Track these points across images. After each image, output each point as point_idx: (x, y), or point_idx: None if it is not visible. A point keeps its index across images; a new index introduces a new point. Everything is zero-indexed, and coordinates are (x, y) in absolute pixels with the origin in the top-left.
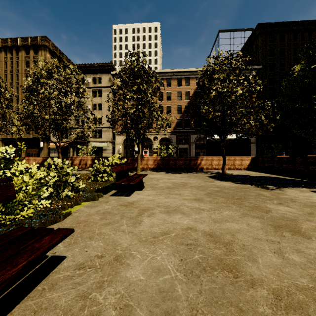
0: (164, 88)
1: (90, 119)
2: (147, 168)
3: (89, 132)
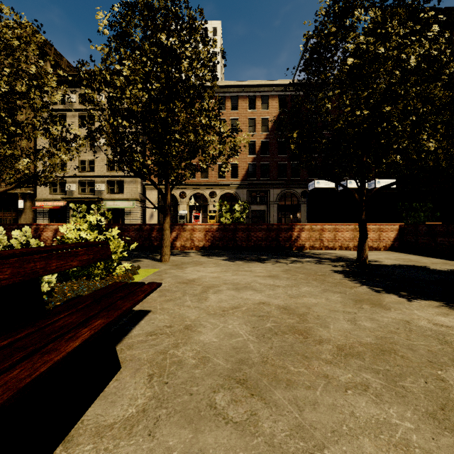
0: (225, 60)
1: (51, 134)
2: (192, 247)
3: (101, 184)
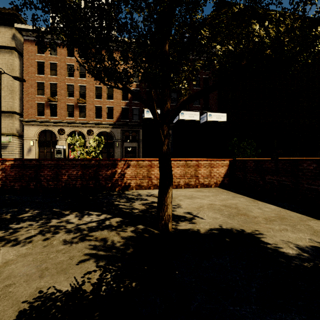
0: None
1: None
2: None
3: None
